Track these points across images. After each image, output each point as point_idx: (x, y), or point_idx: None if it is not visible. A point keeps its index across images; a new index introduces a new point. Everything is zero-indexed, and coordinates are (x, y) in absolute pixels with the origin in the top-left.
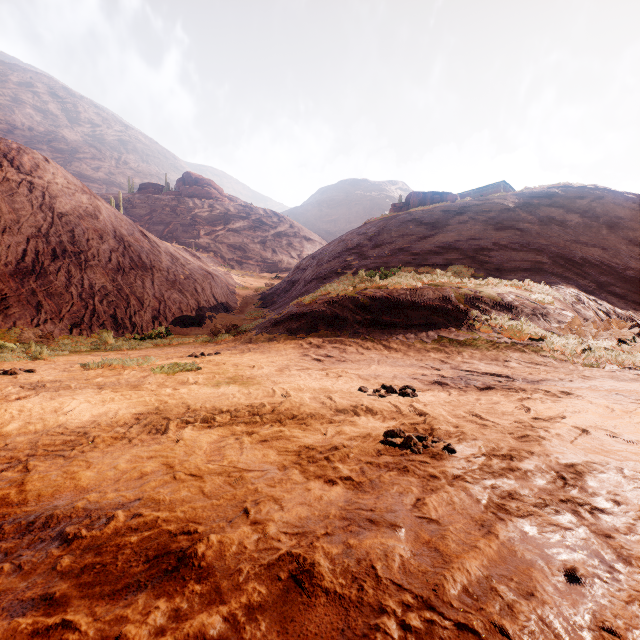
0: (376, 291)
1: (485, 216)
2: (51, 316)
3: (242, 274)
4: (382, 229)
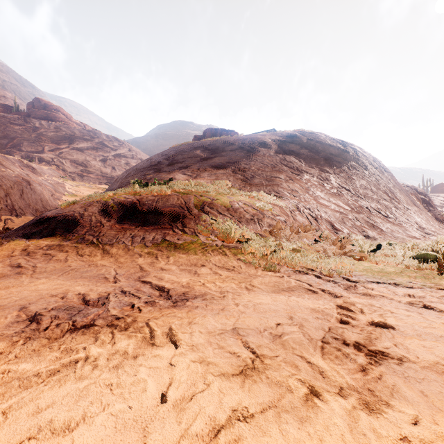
0: (129, 197)
1: (249, 146)
2: None
3: (78, 184)
4: (179, 152)
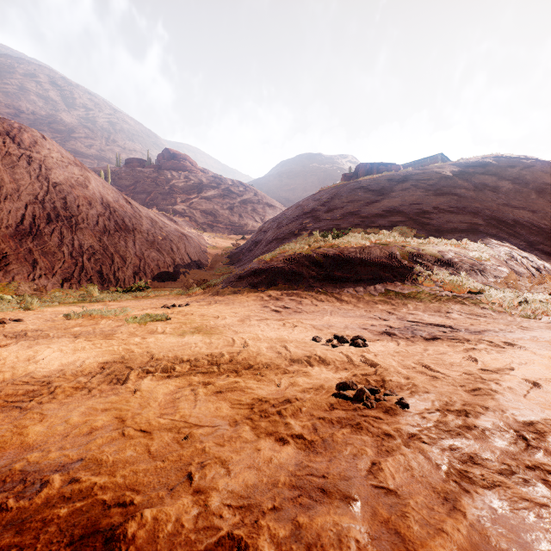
0: (329, 249)
1: (426, 183)
2: (45, 272)
3: (213, 236)
4: (334, 196)
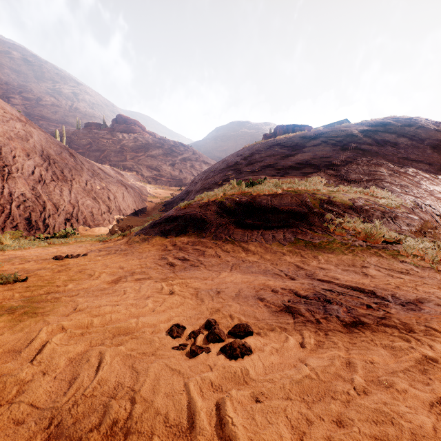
0: (241, 197)
1: (334, 140)
2: None
3: (155, 187)
4: (255, 151)
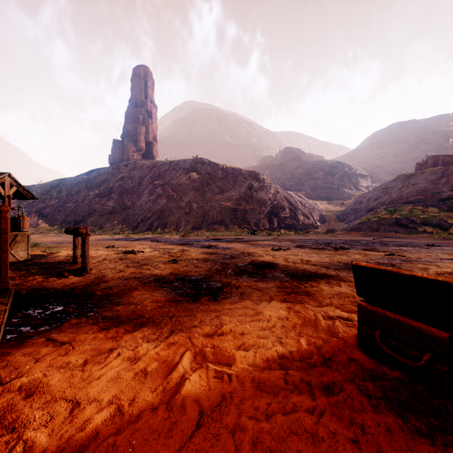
0: (388, 218)
1: None
2: (281, 226)
3: (322, 203)
4: (404, 183)
